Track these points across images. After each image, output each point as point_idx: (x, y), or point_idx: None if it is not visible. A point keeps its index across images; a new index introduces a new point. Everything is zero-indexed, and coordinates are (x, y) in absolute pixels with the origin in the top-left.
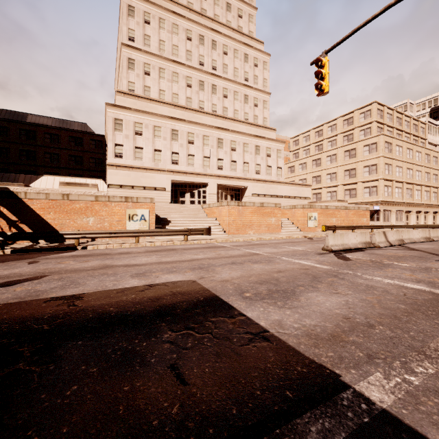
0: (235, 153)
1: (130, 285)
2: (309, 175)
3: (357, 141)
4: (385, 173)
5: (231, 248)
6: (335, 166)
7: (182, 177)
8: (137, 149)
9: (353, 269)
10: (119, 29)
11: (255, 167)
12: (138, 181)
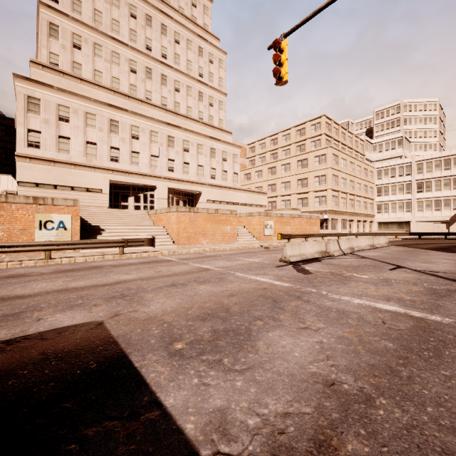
0: (188, 155)
1: None
2: (264, 183)
3: (309, 152)
4: (332, 184)
5: (177, 263)
6: (289, 175)
7: (124, 177)
8: (62, 138)
9: (316, 285)
10: None
11: (210, 171)
12: (63, 179)
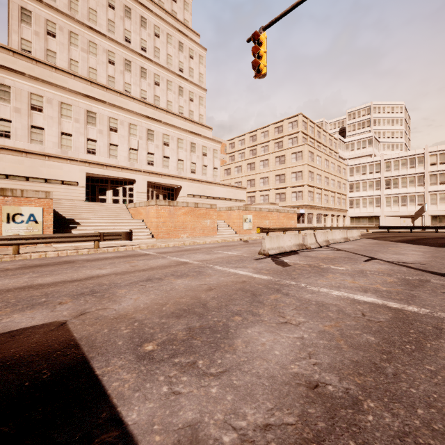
0: (168, 149)
1: None
2: (244, 179)
3: (286, 148)
4: (308, 180)
5: (155, 256)
6: (268, 171)
7: (102, 170)
8: (34, 128)
9: (295, 278)
10: None
11: (190, 166)
12: (35, 171)
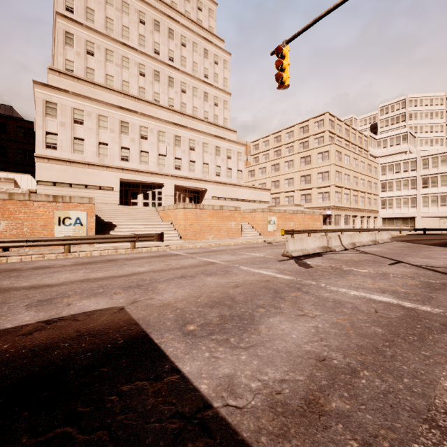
0: (194, 153)
1: (15, 322)
2: (268, 180)
3: (312, 149)
4: (336, 180)
5: (185, 256)
6: (292, 171)
7: (134, 176)
8: (77, 140)
9: (316, 278)
10: None
11: (215, 169)
12: (77, 178)
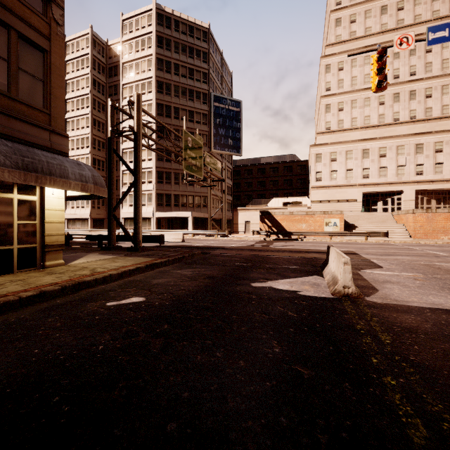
0: (441, 155)
1: (325, 249)
2: None
3: None
4: None
5: (397, 245)
6: None
7: (373, 188)
8: (332, 172)
9: None
10: (319, 80)
11: None
12: (333, 196)
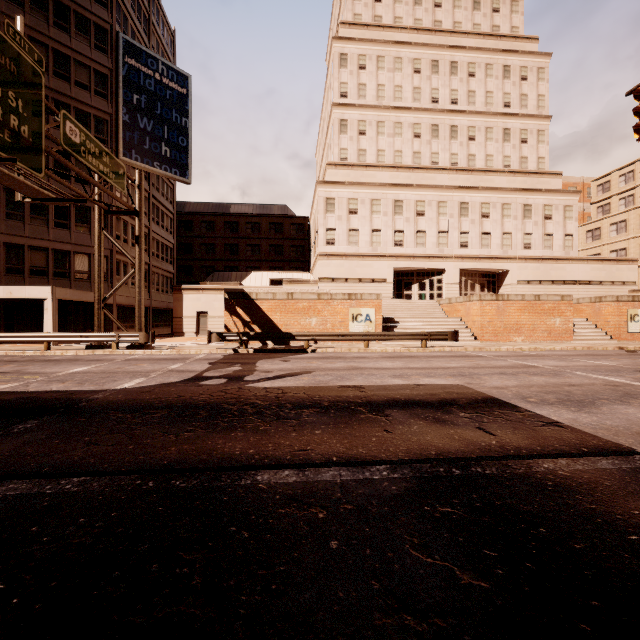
0: (488, 221)
1: (397, 383)
2: (632, 242)
3: None
4: None
5: (492, 358)
6: None
7: (408, 262)
8: (351, 231)
9: None
10: (327, 84)
11: (523, 239)
12: (352, 272)
